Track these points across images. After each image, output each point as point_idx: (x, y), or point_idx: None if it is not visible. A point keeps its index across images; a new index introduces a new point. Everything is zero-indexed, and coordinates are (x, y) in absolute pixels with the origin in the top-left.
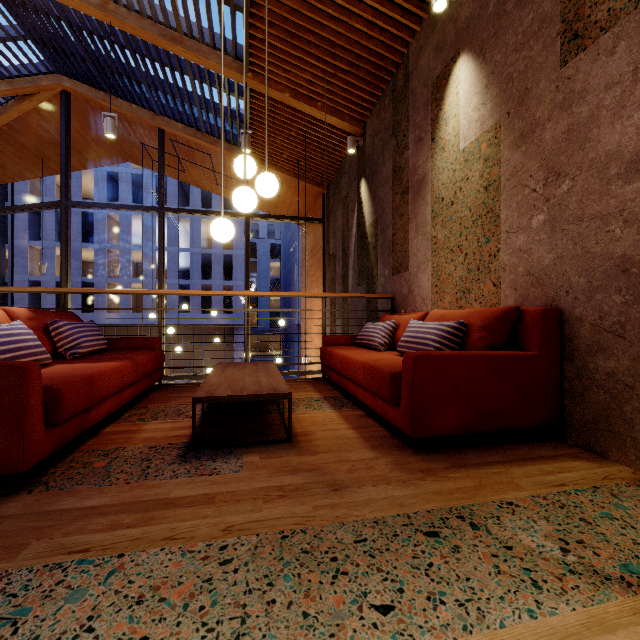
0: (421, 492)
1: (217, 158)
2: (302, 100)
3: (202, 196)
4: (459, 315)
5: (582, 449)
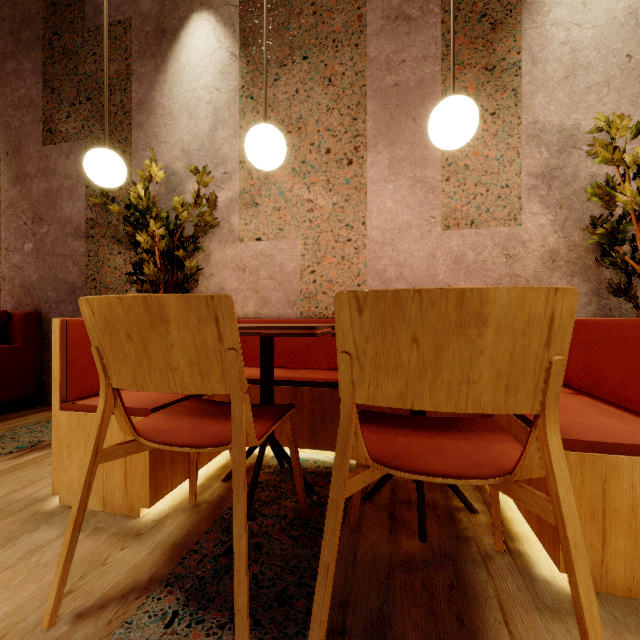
0: None
1: None
2: None
3: None
4: None
5: None
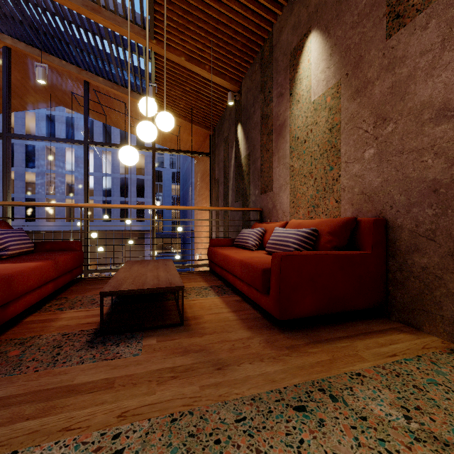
0: (288, 367)
1: (130, 105)
2: (194, 63)
3: (121, 135)
4: (312, 224)
5: (402, 323)
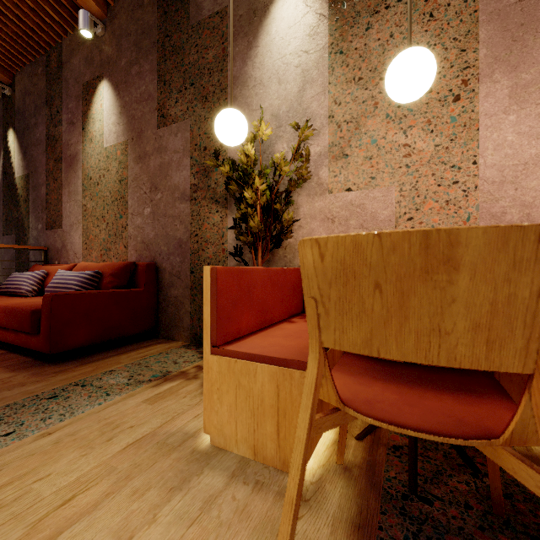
0: (51, 382)
1: None
2: None
3: None
4: (97, 266)
5: (166, 339)
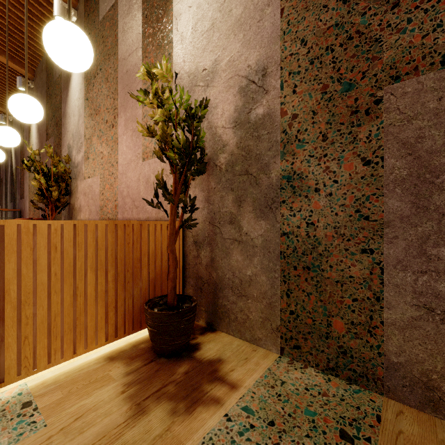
0: None
1: None
2: None
3: None
4: None
5: None
